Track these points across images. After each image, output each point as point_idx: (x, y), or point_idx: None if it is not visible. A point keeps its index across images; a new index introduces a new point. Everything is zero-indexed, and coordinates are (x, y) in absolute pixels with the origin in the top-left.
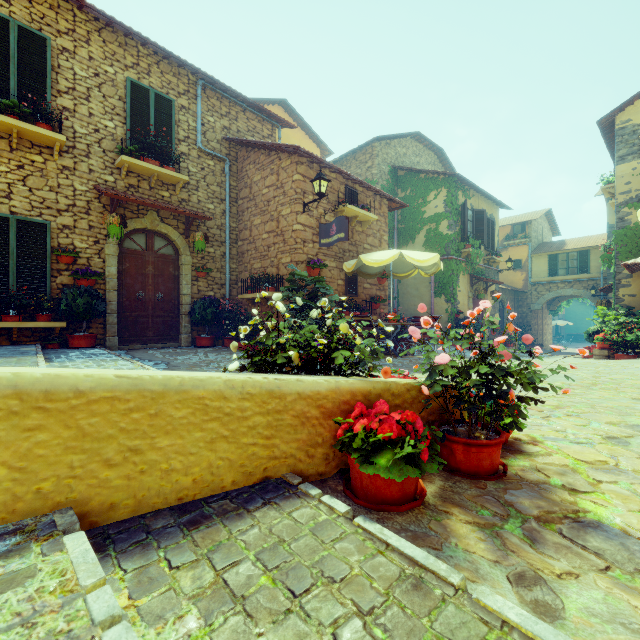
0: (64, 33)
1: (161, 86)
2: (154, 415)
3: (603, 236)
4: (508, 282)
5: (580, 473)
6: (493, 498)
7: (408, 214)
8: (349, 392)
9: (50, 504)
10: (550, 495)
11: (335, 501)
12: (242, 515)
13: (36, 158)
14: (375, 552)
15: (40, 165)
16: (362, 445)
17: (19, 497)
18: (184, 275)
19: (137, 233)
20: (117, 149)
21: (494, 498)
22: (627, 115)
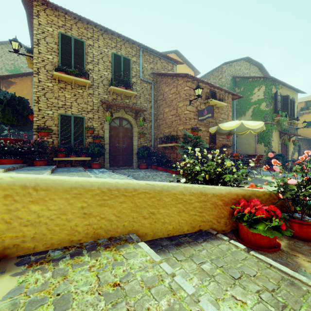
0: (89, 38)
1: (125, 54)
2: (158, 200)
3: None
4: (303, 134)
5: None
6: None
7: (242, 100)
8: (235, 194)
9: (127, 231)
10: None
11: (237, 243)
12: (196, 244)
13: (80, 91)
14: (265, 267)
15: (81, 94)
16: (247, 219)
17: (118, 227)
18: (134, 136)
19: (116, 119)
20: (108, 83)
21: None
22: None
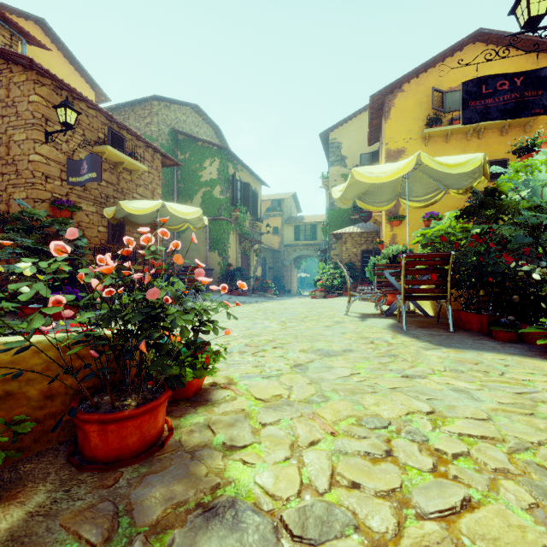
0: None
1: None
2: None
3: (324, 216)
4: (269, 243)
5: (251, 418)
6: (111, 504)
7: (187, 175)
8: None
9: None
10: (199, 467)
11: None
12: None
13: None
14: None
15: None
16: None
17: None
18: None
19: None
20: None
21: (112, 504)
22: (335, 135)
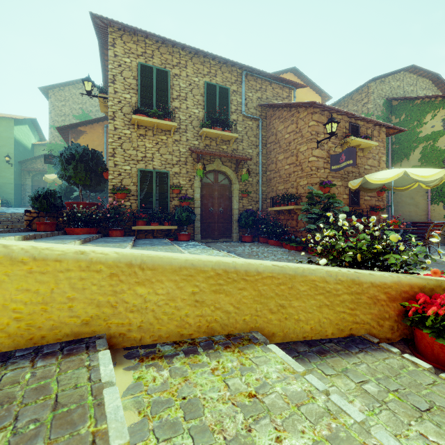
0: (175, 66)
1: (222, 81)
2: (290, 288)
3: None
4: None
5: None
6: None
7: (402, 136)
8: (408, 285)
9: (248, 327)
10: None
11: (416, 359)
12: (349, 354)
13: (163, 137)
14: None
15: (165, 141)
16: (430, 324)
17: (237, 321)
18: (235, 196)
19: (209, 173)
20: (199, 125)
21: None
22: None
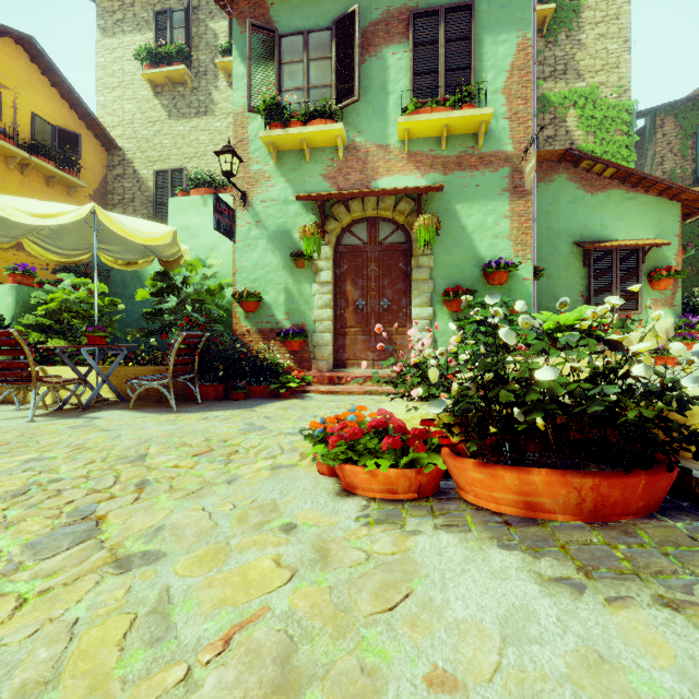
0: None
1: None
2: None
3: None
4: None
5: None
6: None
7: None
8: None
9: None
10: None
11: None
12: None
13: None
14: None
15: None
16: None
17: None
18: None
19: None
20: None
21: None
22: None
